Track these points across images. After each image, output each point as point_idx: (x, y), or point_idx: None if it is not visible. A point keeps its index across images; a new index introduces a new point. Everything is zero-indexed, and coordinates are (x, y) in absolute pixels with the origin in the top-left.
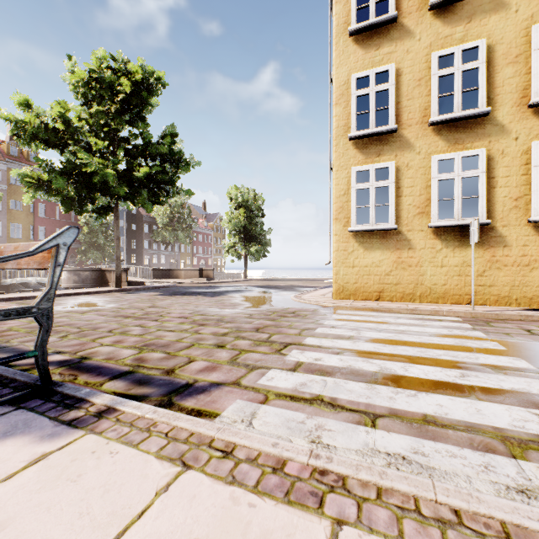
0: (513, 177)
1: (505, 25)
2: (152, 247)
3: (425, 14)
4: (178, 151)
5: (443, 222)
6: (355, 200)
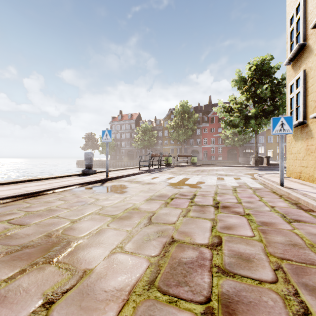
0: None
1: None
2: None
3: None
4: (279, 89)
5: (314, 113)
6: (289, 106)
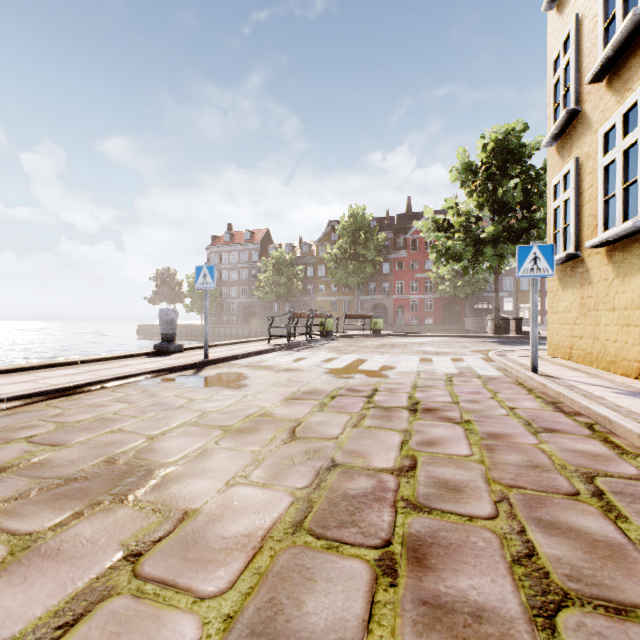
0: None
1: None
2: None
3: None
4: (539, 189)
5: (593, 239)
6: (552, 224)
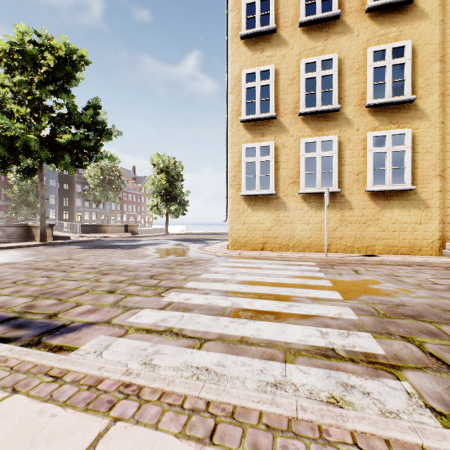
0: (355, 158)
1: (350, 45)
2: (83, 205)
3: (296, 29)
4: (101, 121)
5: (308, 190)
6: (245, 170)
